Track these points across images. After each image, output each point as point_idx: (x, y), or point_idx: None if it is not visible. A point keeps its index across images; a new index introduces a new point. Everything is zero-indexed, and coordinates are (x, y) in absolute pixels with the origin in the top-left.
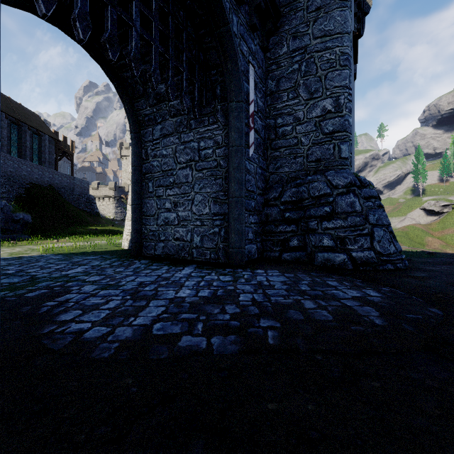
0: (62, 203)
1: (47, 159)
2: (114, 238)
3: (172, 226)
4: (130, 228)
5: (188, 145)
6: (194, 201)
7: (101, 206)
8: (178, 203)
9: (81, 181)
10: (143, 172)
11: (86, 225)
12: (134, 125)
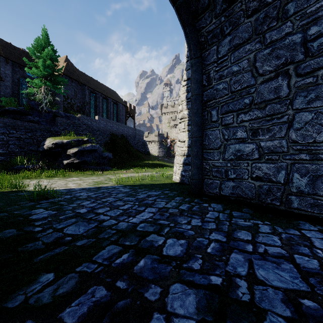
0: (129, 146)
1: (120, 118)
2: (161, 170)
3: (247, 161)
4: (181, 163)
5: (279, 43)
6: (292, 123)
7: (149, 147)
8: (259, 130)
9: (139, 131)
10: (204, 101)
11: (142, 160)
12: (194, 50)
